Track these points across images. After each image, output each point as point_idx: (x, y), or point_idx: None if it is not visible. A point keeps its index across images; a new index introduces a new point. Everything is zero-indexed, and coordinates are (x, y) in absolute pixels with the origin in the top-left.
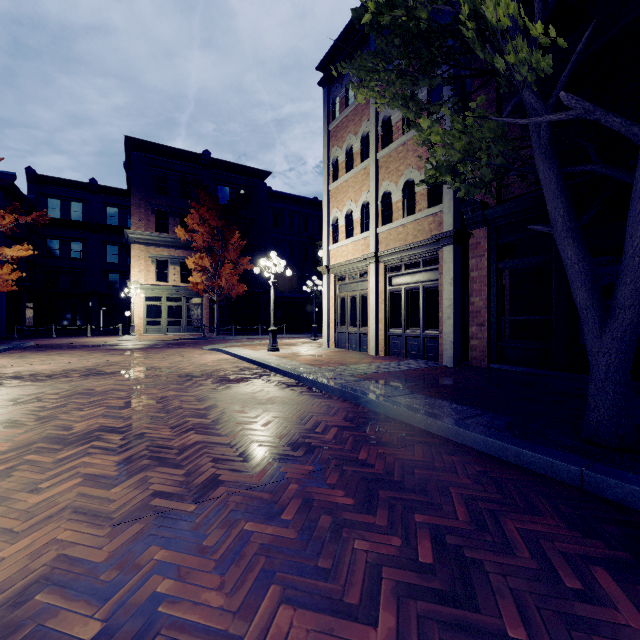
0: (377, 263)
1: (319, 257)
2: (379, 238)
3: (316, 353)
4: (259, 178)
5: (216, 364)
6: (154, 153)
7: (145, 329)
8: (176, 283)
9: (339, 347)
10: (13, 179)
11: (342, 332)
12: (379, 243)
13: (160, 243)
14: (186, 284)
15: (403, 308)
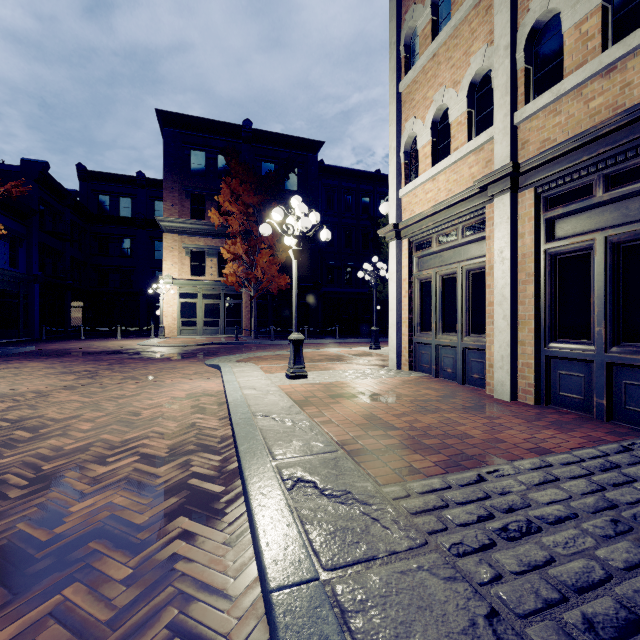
0: (514, 192)
1: (382, 239)
2: (518, 135)
3: (374, 386)
4: (309, 151)
5: (157, 414)
6: (189, 128)
7: (179, 330)
8: (213, 277)
9: (418, 369)
10: (45, 168)
11: (424, 342)
12: (518, 146)
13: (195, 232)
14: (224, 278)
15: (600, 290)
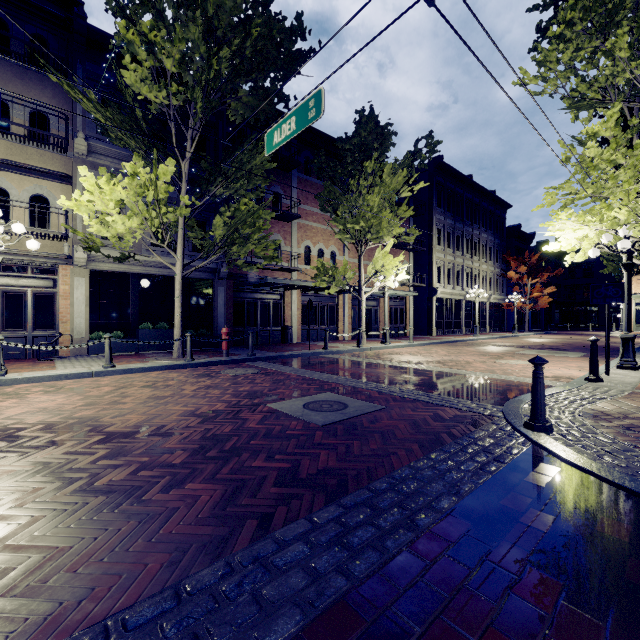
0: None
1: None
2: None
3: None
4: None
5: None
6: None
7: (634, 327)
8: None
9: None
10: (547, 243)
11: None
12: None
13: None
14: None
15: None
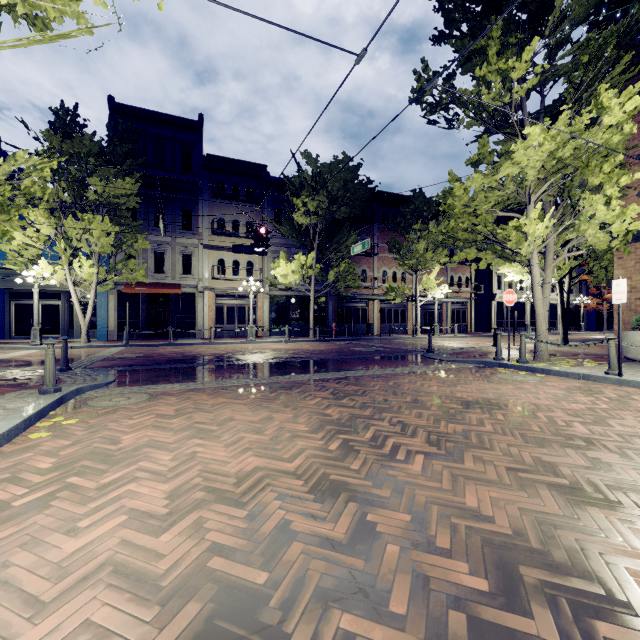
0: None
1: None
2: None
3: None
4: None
5: None
6: None
7: None
8: None
9: None
10: None
11: None
12: None
13: None
14: None
15: None
